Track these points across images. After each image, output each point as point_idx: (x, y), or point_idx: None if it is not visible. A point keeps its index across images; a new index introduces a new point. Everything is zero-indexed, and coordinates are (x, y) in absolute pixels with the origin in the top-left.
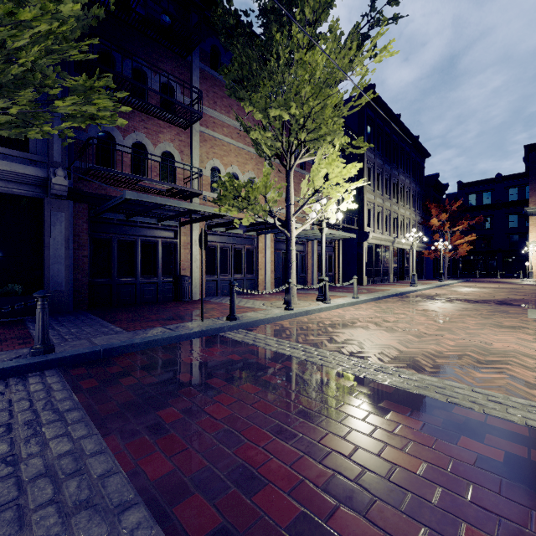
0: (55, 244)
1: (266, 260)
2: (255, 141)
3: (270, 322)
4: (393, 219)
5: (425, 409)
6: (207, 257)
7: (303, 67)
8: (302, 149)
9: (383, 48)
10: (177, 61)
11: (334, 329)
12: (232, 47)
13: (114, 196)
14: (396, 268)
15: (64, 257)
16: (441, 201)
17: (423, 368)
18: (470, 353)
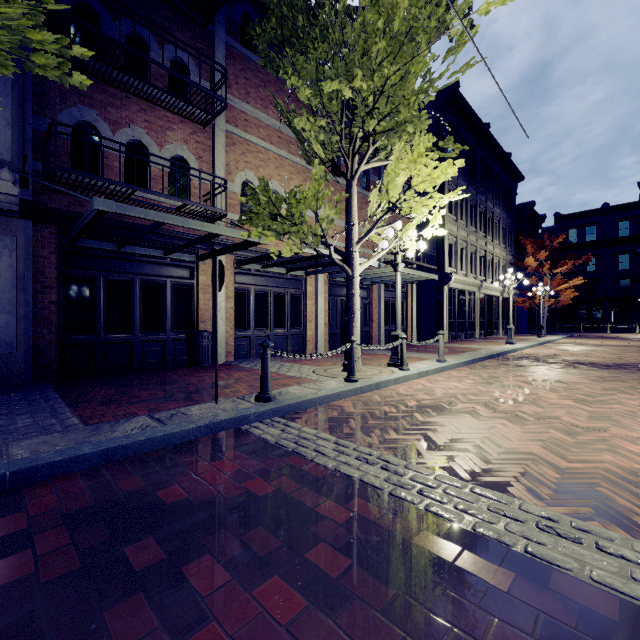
0: (1, 283)
1: (318, 310)
2: (301, 139)
3: (324, 402)
4: (479, 257)
5: None
6: (236, 305)
7: (374, 10)
8: (370, 146)
9: None
10: (194, 31)
11: (425, 417)
12: None
13: None
14: (483, 320)
15: (16, 303)
16: (537, 236)
17: (630, 518)
18: None
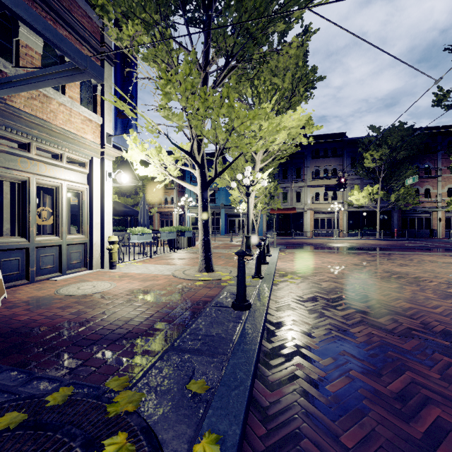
0: (394, 221)
1: None
2: None
3: None
4: None
5: None
6: (445, 222)
7: None
8: None
9: None
10: (431, 156)
11: None
12: None
13: (408, 206)
14: None
15: (396, 224)
16: None
17: None
18: None
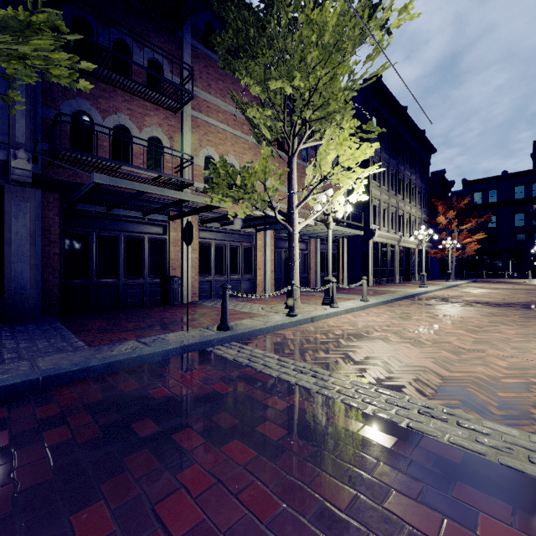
0: (18, 239)
1: (266, 259)
2: (252, 124)
3: (270, 331)
4: (399, 216)
5: (535, 506)
6: (200, 256)
7: (309, 27)
8: (307, 130)
9: (403, 9)
10: (166, 36)
11: (348, 342)
12: (225, 10)
13: None
14: (402, 268)
15: (29, 255)
16: (447, 199)
17: (485, 407)
18: (535, 379)
